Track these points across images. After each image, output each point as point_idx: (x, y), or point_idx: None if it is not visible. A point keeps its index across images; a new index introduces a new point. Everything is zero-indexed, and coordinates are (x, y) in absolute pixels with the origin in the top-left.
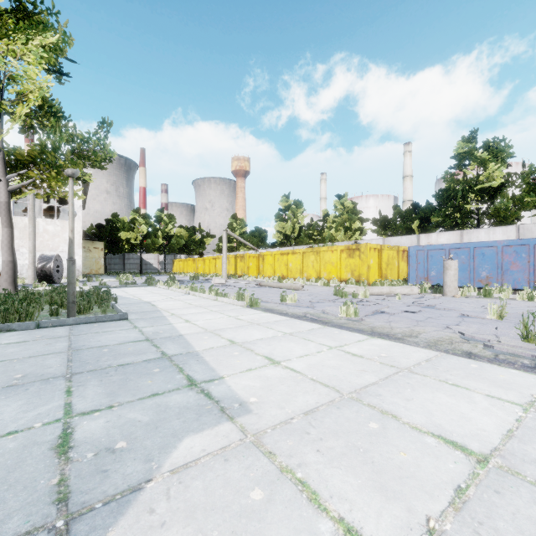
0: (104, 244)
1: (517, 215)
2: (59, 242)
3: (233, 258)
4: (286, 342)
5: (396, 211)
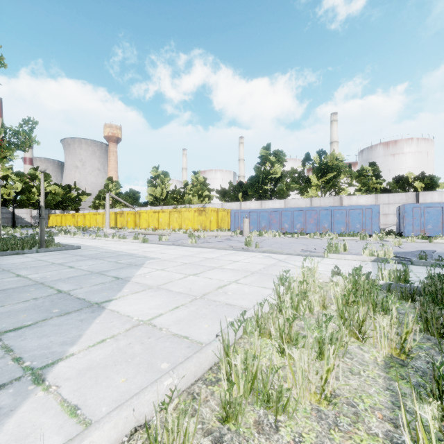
0: None
1: (288, 193)
2: None
3: (113, 214)
4: (166, 250)
5: (230, 185)
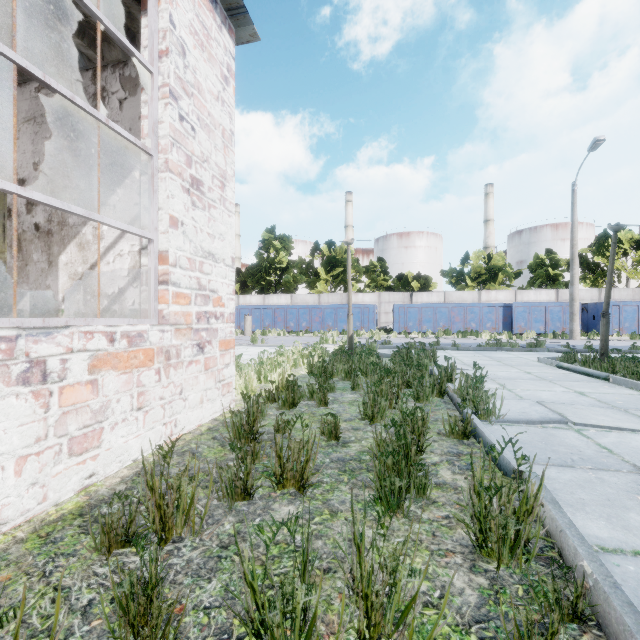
0: None
1: (296, 287)
2: None
3: None
4: None
5: None
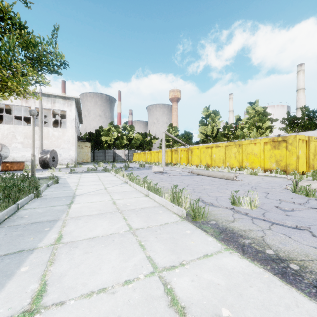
0: (92, 144)
1: None
2: (61, 142)
3: (169, 151)
4: None
5: (305, 111)
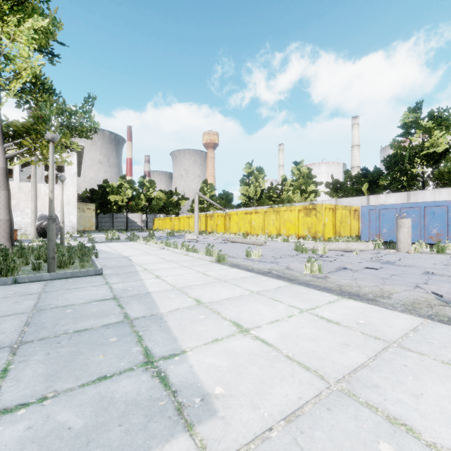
0: (96, 205)
1: None
2: (58, 204)
3: (203, 217)
4: (254, 303)
5: (347, 175)
